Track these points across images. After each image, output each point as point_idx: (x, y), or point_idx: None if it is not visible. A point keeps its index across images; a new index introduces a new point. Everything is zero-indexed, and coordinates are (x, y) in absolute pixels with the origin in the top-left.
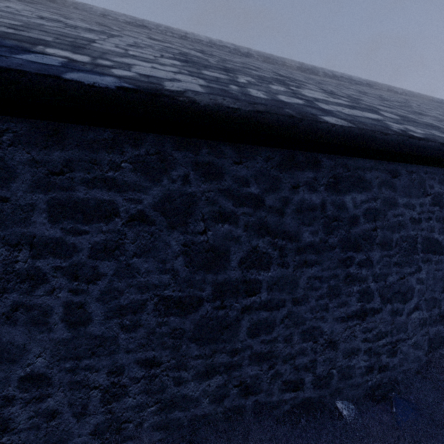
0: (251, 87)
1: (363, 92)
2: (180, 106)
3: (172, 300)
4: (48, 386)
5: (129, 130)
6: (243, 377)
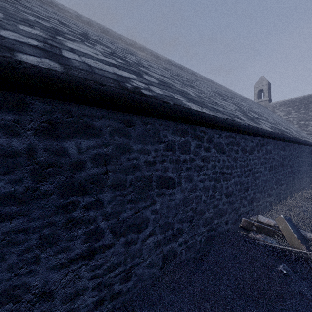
0: None
1: (168, 69)
2: None
3: None
4: None
5: None
6: None
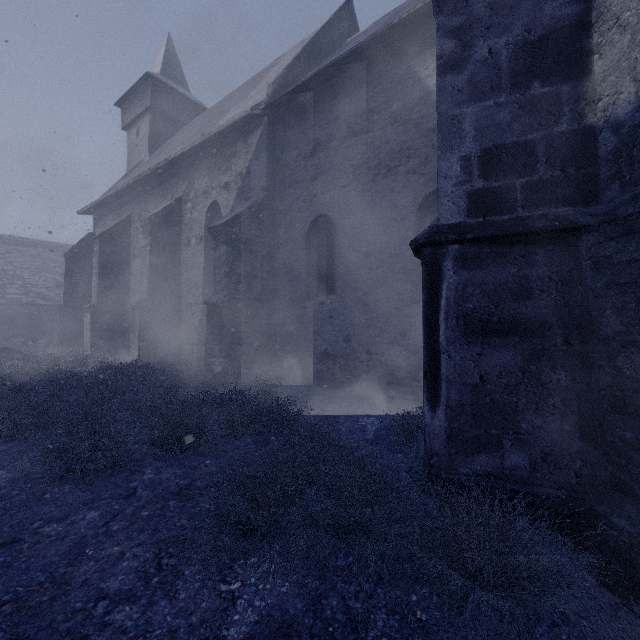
0: None
1: None
2: None
3: None
4: None
5: None
6: None
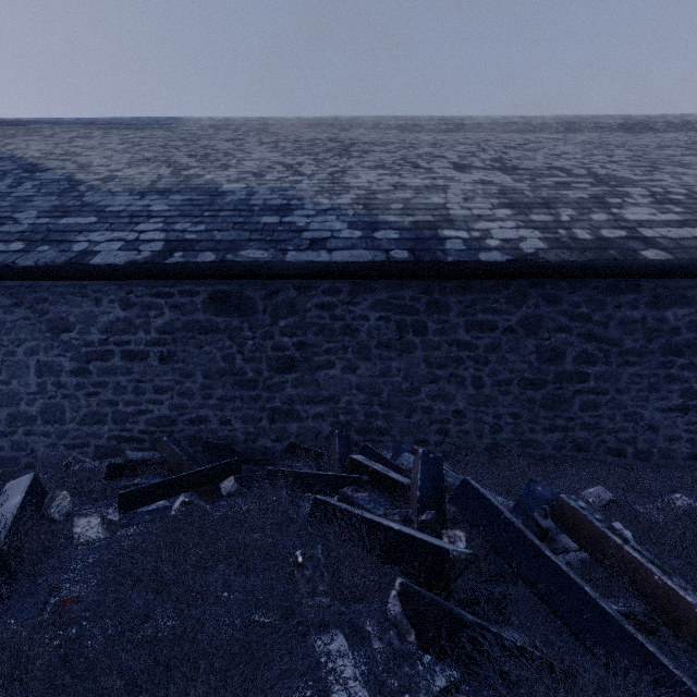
0: (575, 227)
1: None
2: (539, 265)
3: (528, 380)
4: (465, 417)
5: (503, 279)
6: (576, 437)
